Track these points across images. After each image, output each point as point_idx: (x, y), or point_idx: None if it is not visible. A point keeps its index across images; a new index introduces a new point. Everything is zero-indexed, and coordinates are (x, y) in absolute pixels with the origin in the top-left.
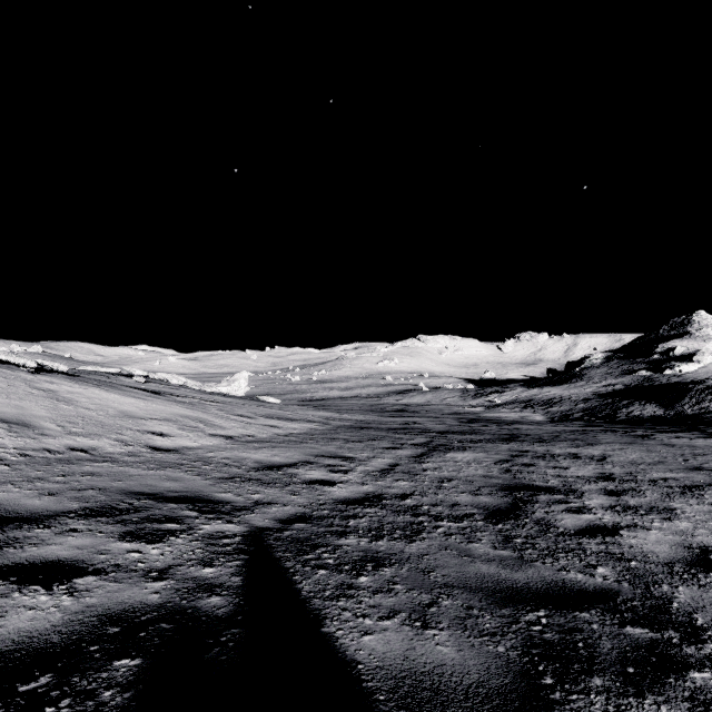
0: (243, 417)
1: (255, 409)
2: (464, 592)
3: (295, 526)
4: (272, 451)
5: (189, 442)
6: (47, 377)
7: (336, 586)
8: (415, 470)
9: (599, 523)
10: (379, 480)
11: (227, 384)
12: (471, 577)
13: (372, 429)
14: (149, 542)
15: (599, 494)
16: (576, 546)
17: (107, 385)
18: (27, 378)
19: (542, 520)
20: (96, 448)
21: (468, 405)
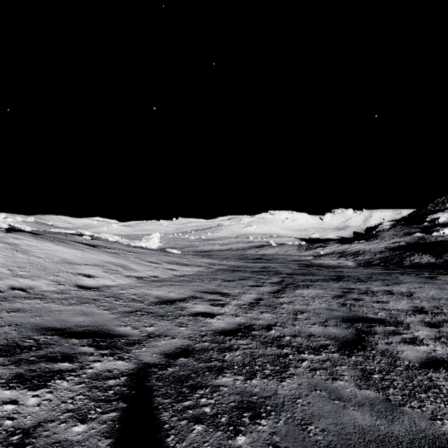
0: (152, 263)
1: (161, 258)
2: None
3: (178, 361)
4: (169, 288)
5: (109, 281)
6: (15, 235)
7: None
8: (274, 303)
9: (435, 355)
10: (248, 312)
11: (146, 241)
12: (351, 434)
13: (241, 272)
14: (32, 387)
15: (421, 326)
16: (430, 383)
17: (59, 241)
18: None
19: (386, 351)
20: (33, 287)
21: (303, 255)
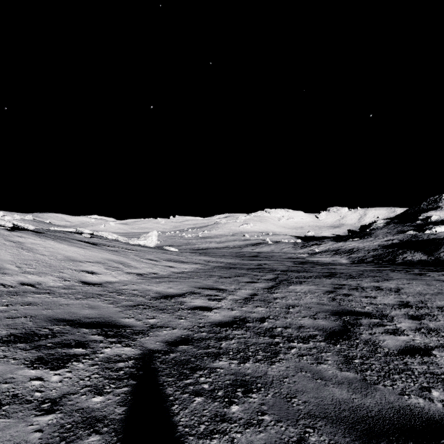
0: (151, 260)
1: (159, 255)
2: (327, 424)
3: (179, 348)
4: (168, 284)
5: (111, 278)
6: (19, 233)
7: (210, 418)
8: (268, 298)
9: (413, 344)
10: (243, 306)
11: (144, 239)
12: (328, 404)
13: (237, 269)
14: (53, 368)
15: (404, 318)
16: (404, 367)
17: (61, 239)
18: (4, 234)
19: (369, 340)
20: (41, 283)
21: (298, 253)
